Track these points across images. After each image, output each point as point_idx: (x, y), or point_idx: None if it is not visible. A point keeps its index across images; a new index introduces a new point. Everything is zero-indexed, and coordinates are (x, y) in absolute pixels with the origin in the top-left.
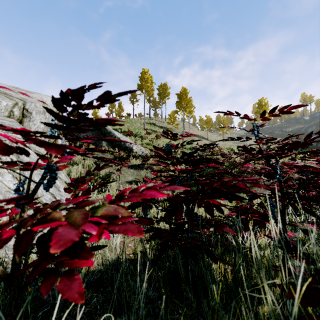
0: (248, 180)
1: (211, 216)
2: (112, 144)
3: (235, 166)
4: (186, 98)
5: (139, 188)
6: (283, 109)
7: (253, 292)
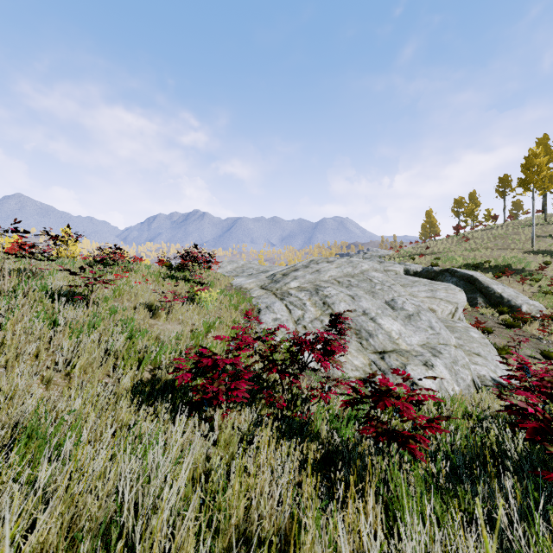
0: None
1: None
2: (490, 300)
3: None
4: None
5: None
6: None
7: None
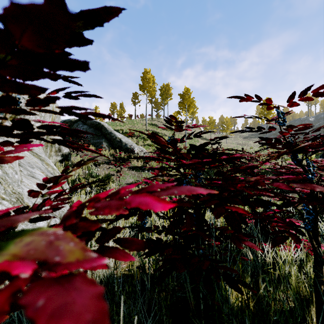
0: (288, 178)
1: (238, 233)
2: (113, 145)
3: (267, 159)
4: (189, 99)
5: (122, 191)
6: (319, 89)
7: (279, 322)
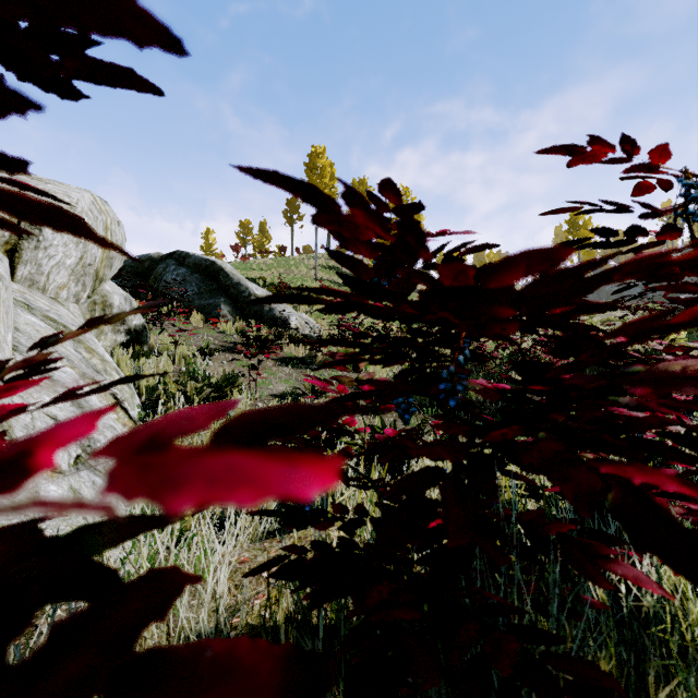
0: None
1: None
2: (244, 310)
3: None
4: None
5: None
6: None
7: None
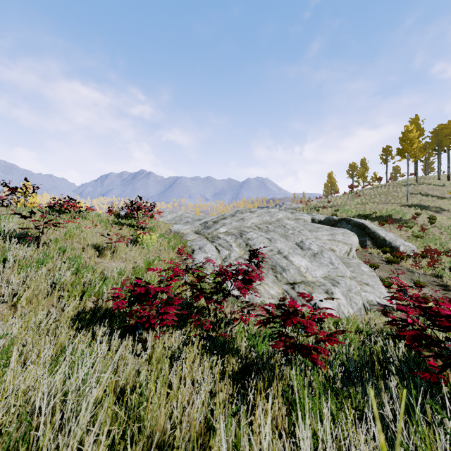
0: None
1: None
2: (376, 242)
3: None
4: None
5: None
6: None
7: None
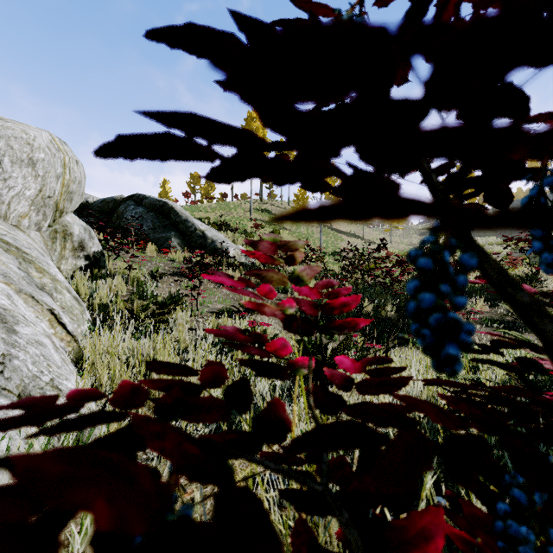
0: None
1: None
2: (190, 242)
3: None
4: None
5: None
6: None
7: None
